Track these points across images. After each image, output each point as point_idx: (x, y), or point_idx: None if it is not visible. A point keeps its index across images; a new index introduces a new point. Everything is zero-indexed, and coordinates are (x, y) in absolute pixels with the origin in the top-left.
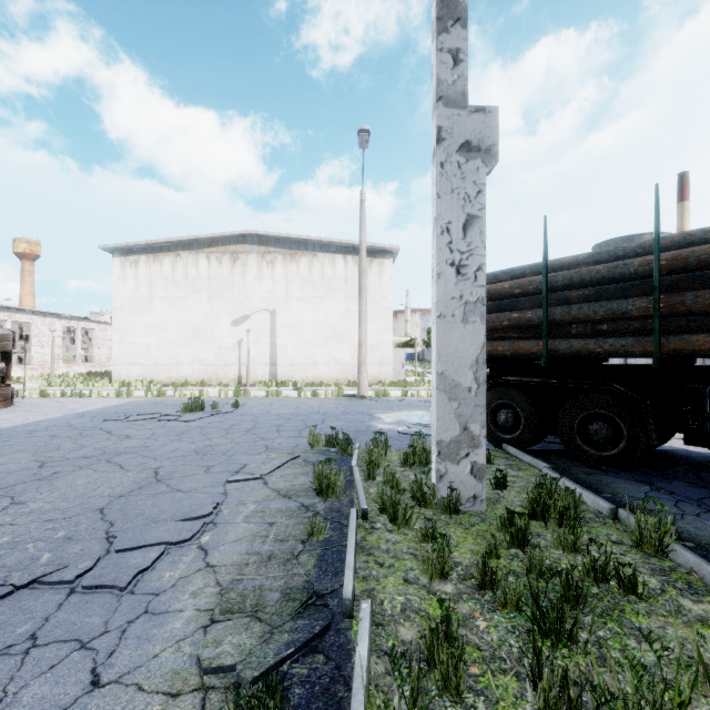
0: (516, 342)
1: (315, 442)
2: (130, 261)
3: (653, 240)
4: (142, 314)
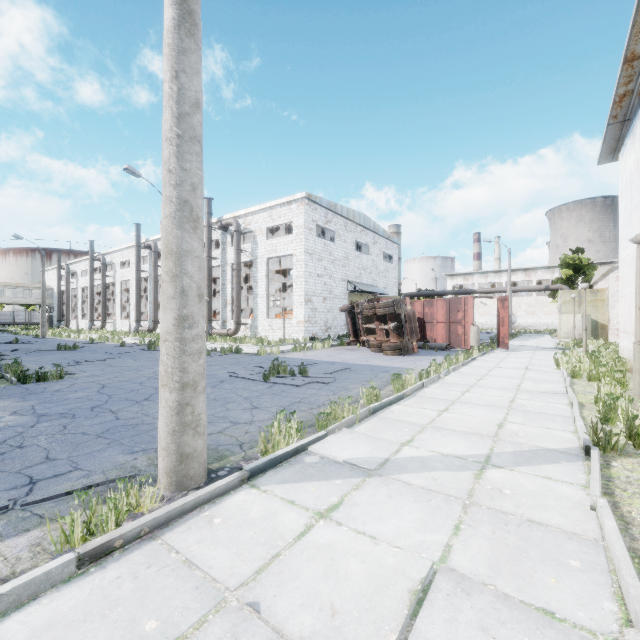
0: None
1: (57, 376)
2: (623, 161)
3: None
4: (627, 245)
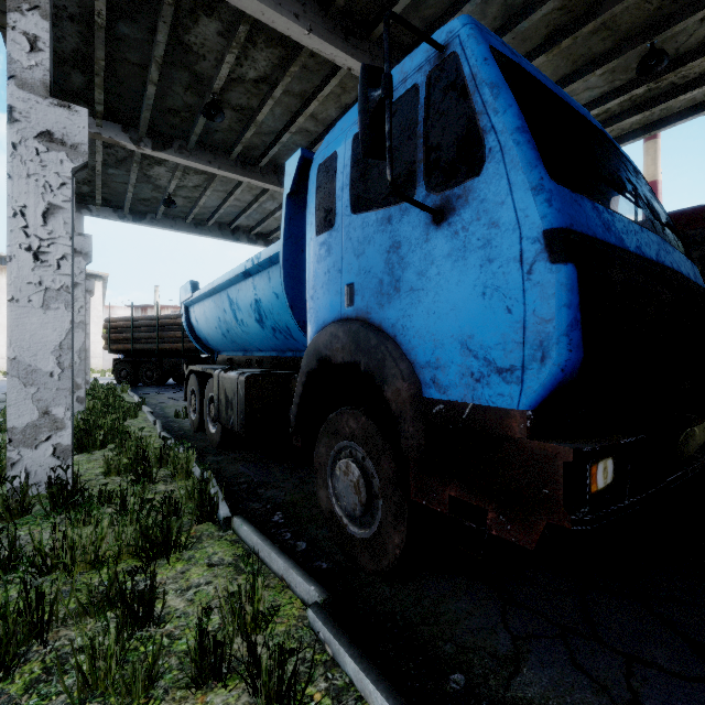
0: (125, 345)
1: None
2: None
3: (157, 316)
4: None
